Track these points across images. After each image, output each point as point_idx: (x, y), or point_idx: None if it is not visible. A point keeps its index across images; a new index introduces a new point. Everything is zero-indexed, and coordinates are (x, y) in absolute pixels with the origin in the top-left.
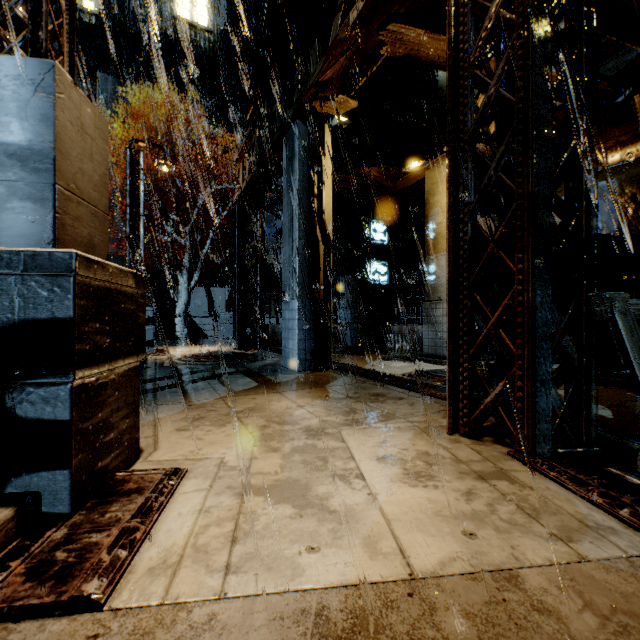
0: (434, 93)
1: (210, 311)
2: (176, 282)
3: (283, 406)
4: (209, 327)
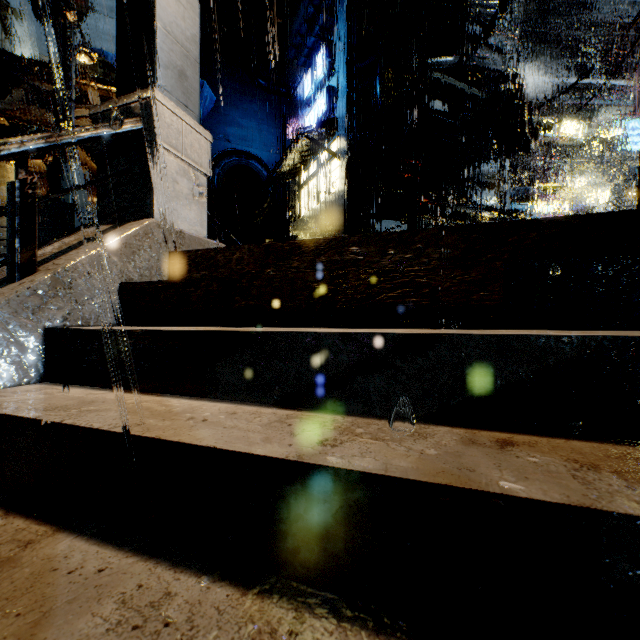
0: None
1: None
2: None
3: None
4: None
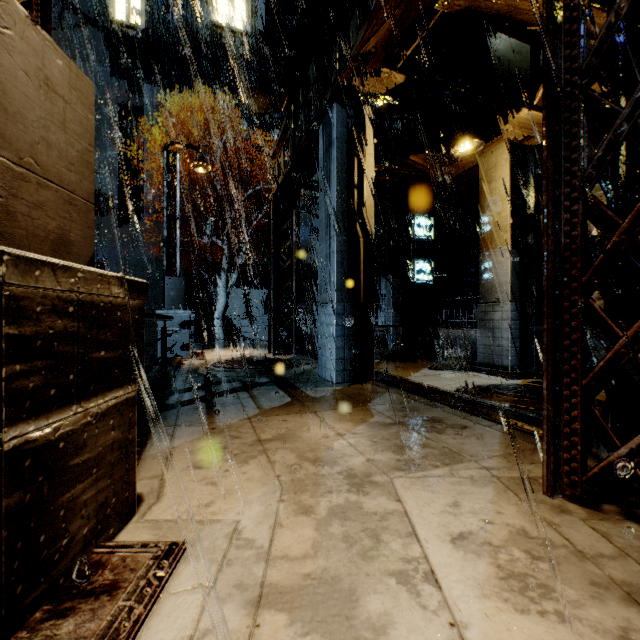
0: (492, 64)
1: (248, 313)
2: (215, 284)
3: (319, 434)
4: (247, 328)
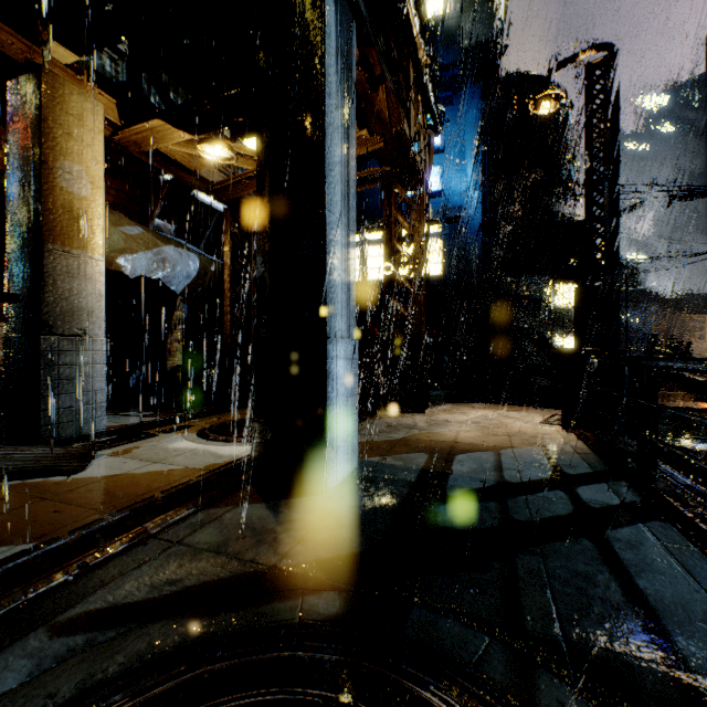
0: None
1: None
2: None
3: (470, 432)
4: None
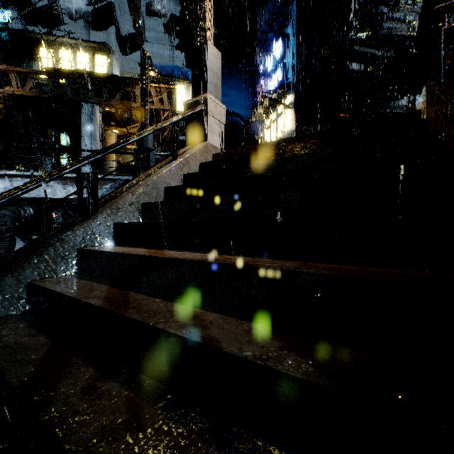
0: None
1: None
2: None
3: None
4: None
